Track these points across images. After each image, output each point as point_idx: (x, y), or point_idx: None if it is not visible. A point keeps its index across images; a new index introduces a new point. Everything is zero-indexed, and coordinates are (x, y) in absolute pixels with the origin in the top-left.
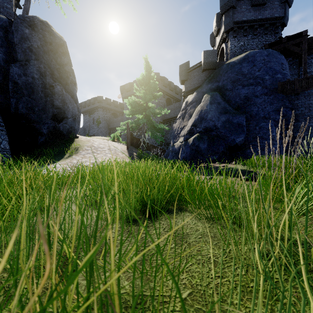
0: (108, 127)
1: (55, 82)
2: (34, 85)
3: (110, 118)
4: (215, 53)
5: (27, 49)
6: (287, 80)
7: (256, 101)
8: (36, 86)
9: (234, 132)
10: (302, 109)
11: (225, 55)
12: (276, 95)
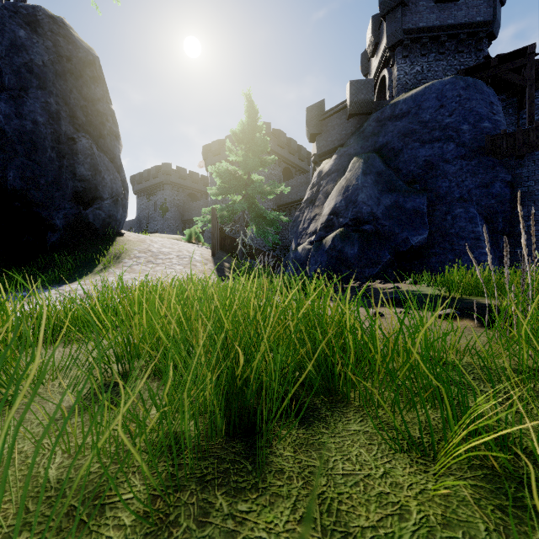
0: (182, 218)
1: (77, 132)
2: (38, 136)
3: (184, 203)
4: (371, 84)
5: (23, 68)
6: (503, 133)
7: (445, 171)
8: (42, 139)
9: (407, 225)
10: (529, 184)
11: (388, 89)
12: (481, 159)
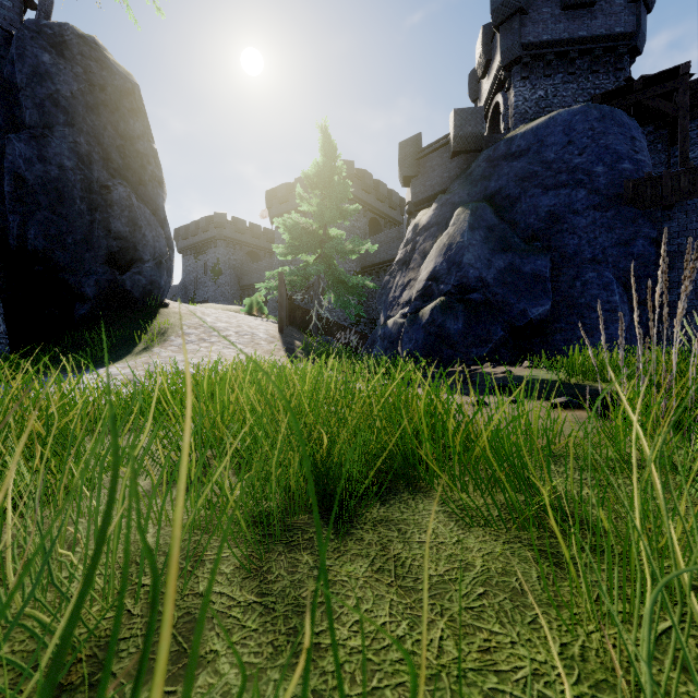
0: (239, 283)
1: (112, 178)
2: (65, 184)
3: (243, 263)
4: (480, 114)
5: (47, 100)
6: (646, 176)
7: (574, 224)
8: (70, 187)
9: (525, 293)
10: (680, 241)
11: (502, 119)
12: (620, 210)
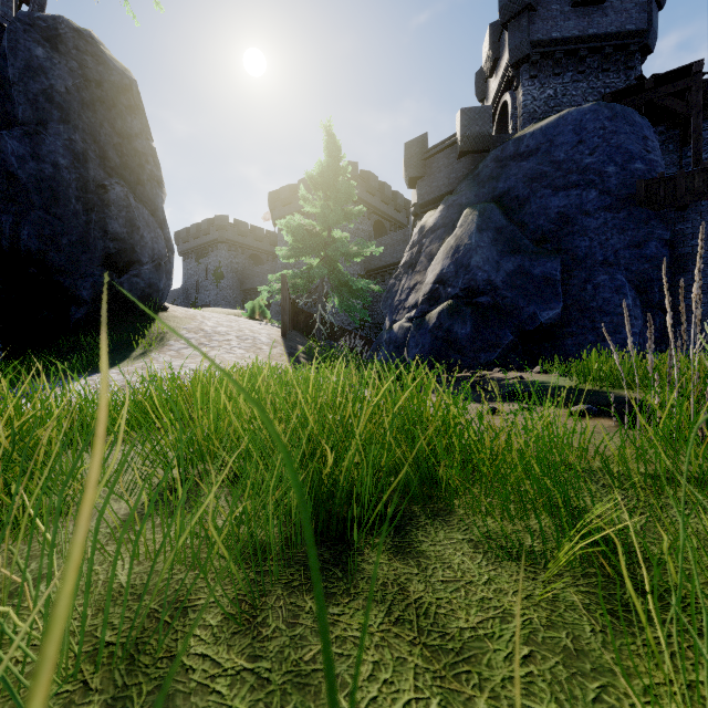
0: (241, 287)
1: (109, 177)
2: (60, 183)
3: (245, 267)
4: (488, 113)
5: (41, 96)
6: (659, 176)
7: (585, 226)
8: (64, 186)
9: (535, 297)
10: (694, 243)
11: (510, 118)
12: (632, 211)
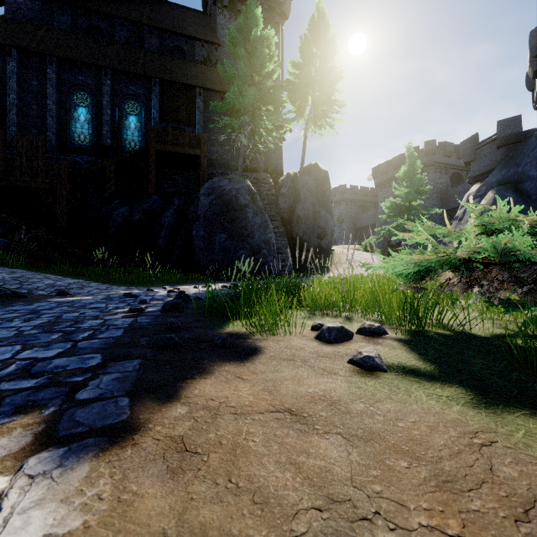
0: (354, 226)
1: (320, 208)
2: (308, 214)
3: (356, 214)
4: (518, 120)
5: (306, 191)
6: None
7: None
8: (309, 215)
9: None
10: None
11: None
12: None
